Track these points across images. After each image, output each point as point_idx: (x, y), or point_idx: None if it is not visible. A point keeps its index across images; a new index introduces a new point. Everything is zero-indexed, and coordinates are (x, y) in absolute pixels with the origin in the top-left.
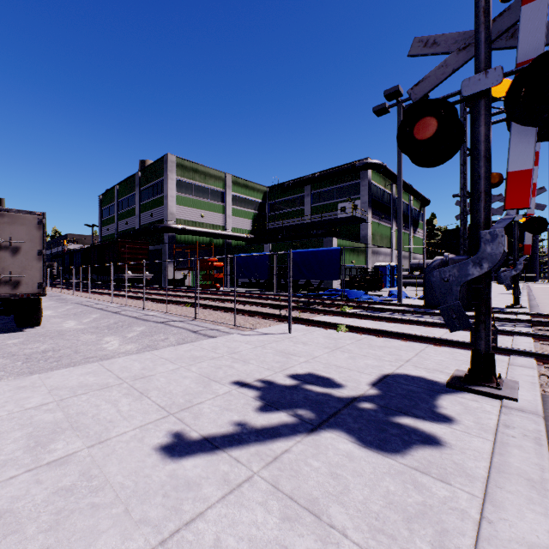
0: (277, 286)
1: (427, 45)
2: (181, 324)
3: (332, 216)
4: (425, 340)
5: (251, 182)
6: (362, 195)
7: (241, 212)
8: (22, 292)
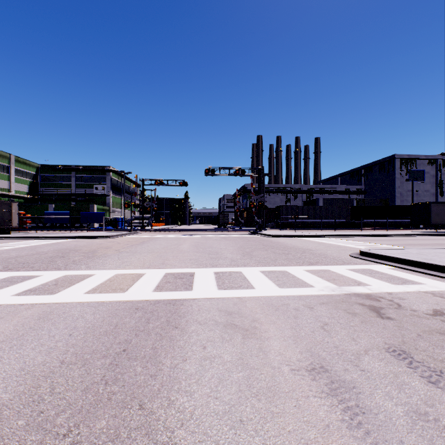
0: (62, 227)
1: (127, 195)
2: (70, 233)
3: (90, 191)
4: (128, 231)
5: (28, 160)
6: (107, 183)
7: (21, 180)
8: (14, 225)
